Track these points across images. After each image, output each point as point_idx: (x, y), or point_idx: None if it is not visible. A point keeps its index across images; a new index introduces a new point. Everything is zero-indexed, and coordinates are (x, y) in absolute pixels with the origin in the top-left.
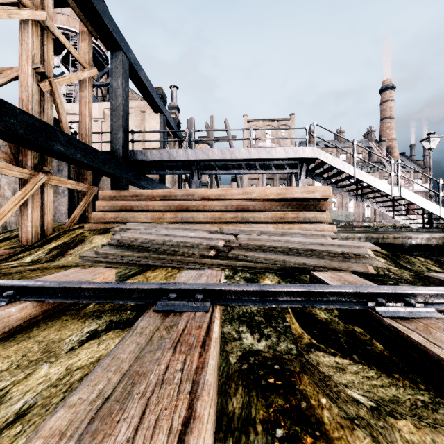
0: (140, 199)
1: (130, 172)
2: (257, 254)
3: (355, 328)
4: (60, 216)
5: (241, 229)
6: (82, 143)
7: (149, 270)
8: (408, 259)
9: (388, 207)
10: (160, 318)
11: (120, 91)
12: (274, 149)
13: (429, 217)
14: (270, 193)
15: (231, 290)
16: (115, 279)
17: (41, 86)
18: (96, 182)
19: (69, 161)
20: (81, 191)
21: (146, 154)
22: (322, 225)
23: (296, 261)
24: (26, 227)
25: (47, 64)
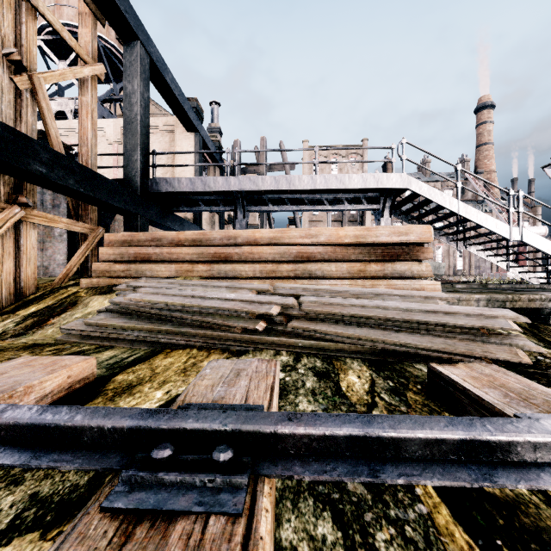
0: (161, 244)
1: (150, 208)
2: (332, 329)
3: None
4: (55, 268)
5: (304, 287)
6: (77, 165)
7: (161, 354)
8: None
9: (500, 255)
10: (108, 546)
11: (136, 97)
12: (348, 176)
13: None
14: (345, 236)
15: (297, 434)
16: (99, 373)
17: (17, 81)
18: (107, 223)
19: (57, 189)
20: (81, 233)
21: (173, 183)
22: (421, 281)
23: (396, 340)
24: None
25: (26, 50)
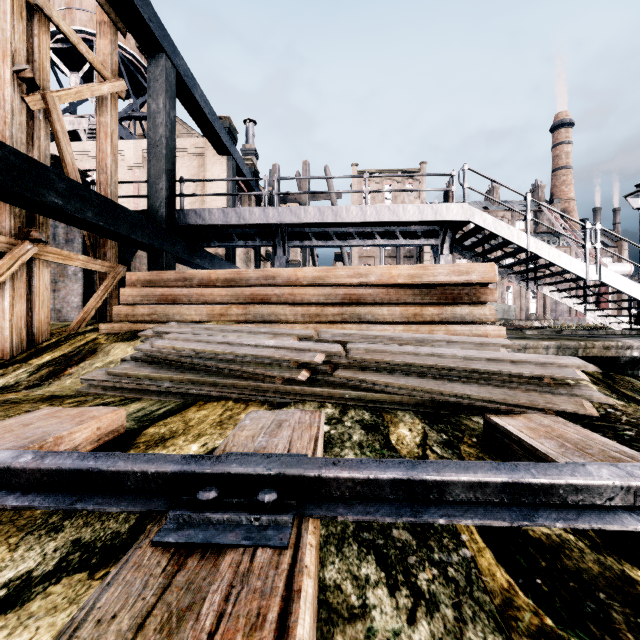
0: (191, 285)
1: (177, 243)
2: (382, 378)
3: (627, 569)
4: (69, 311)
5: (352, 333)
6: (96, 195)
7: (194, 406)
8: (632, 383)
9: (576, 297)
10: (163, 573)
11: (162, 117)
12: (402, 207)
13: (638, 313)
14: (398, 275)
15: (341, 478)
16: (128, 426)
17: (29, 101)
18: (128, 260)
19: (74, 223)
20: (99, 272)
21: (203, 215)
22: (483, 327)
23: (452, 391)
24: (1, 330)
25: (39, 66)
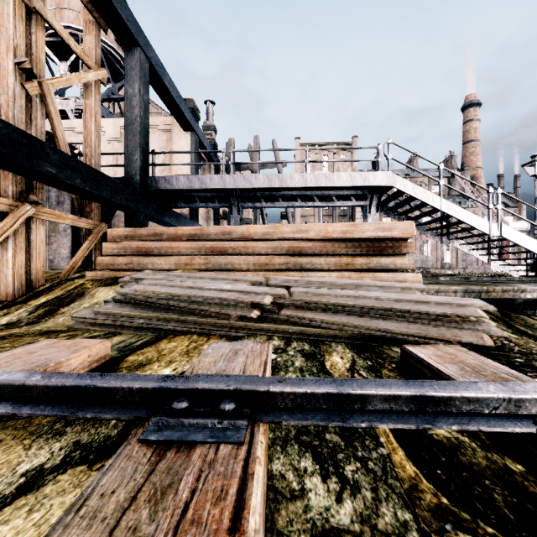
0: (161, 239)
1: (150, 205)
2: (319, 316)
3: (508, 463)
4: (60, 261)
5: (294, 279)
6: (83, 165)
7: (165, 339)
8: (525, 320)
9: (481, 249)
10: (148, 462)
11: (137, 100)
12: (336, 174)
13: (533, 263)
14: (333, 231)
15: (285, 392)
16: (112, 355)
17: (28, 87)
18: (108, 218)
19: (65, 188)
20: (85, 228)
21: (171, 181)
22: (403, 274)
23: (376, 326)
24: (5, 277)
25: (36, 58)
